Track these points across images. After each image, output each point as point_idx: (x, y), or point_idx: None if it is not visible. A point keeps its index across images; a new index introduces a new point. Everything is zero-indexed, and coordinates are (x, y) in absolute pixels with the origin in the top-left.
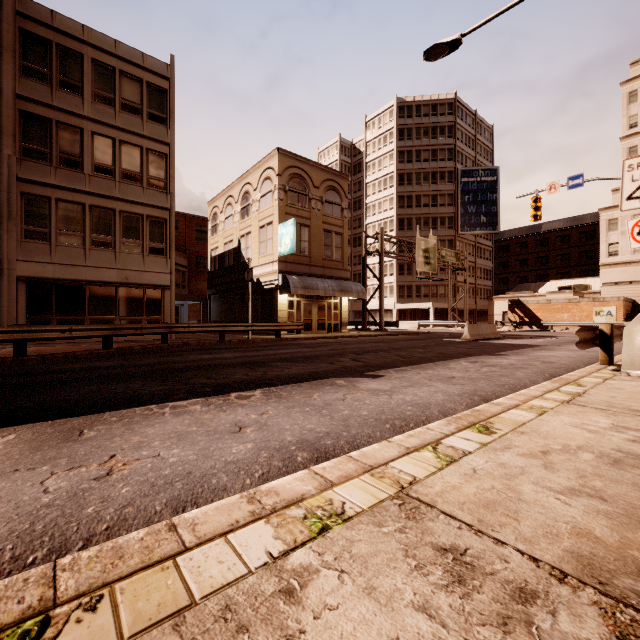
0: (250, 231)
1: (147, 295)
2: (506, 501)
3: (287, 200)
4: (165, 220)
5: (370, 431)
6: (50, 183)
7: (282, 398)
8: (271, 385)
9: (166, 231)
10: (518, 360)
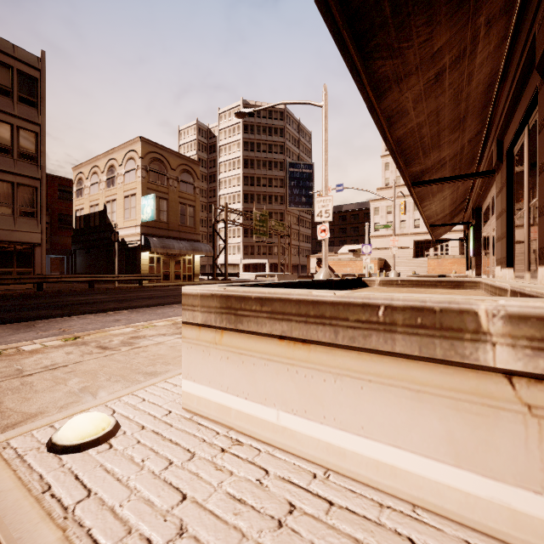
0: (115, 199)
1: (18, 251)
2: None
3: (148, 178)
4: (36, 188)
5: None
6: None
7: (140, 312)
8: (134, 308)
9: (37, 197)
10: None
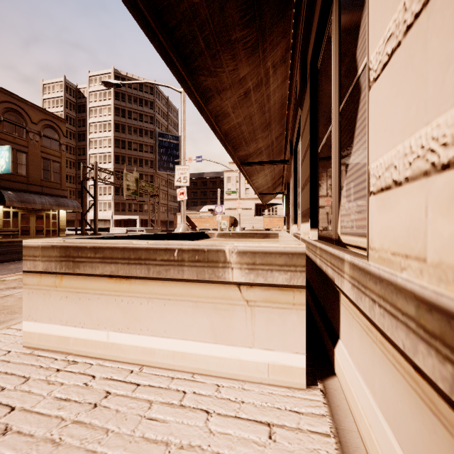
0: None
1: None
2: None
3: (2, 128)
4: None
5: None
6: None
7: None
8: None
9: None
10: None
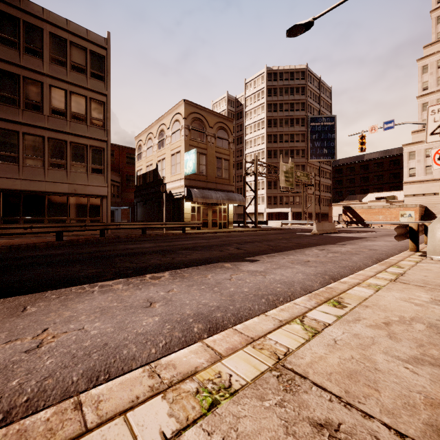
0: (164, 157)
1: (90, 202)
2: (365, 371)
3: (190, 136)
4: (103, 149)
5: (250, 305)
6: (18, 121)
7: (184, 278)
8: (177, 268)
9: (104, 157)
10: (352, 248)
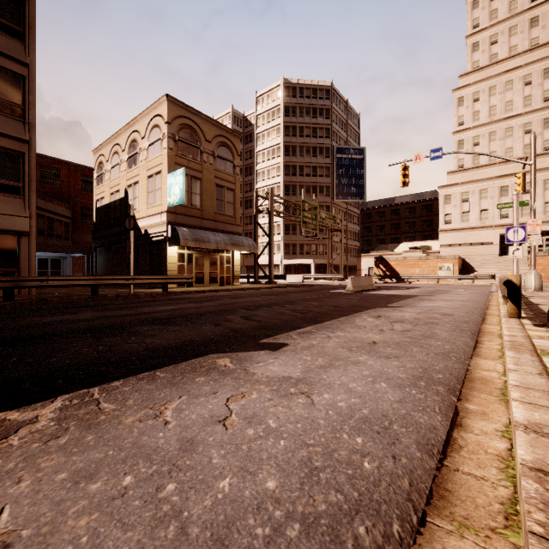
0: (138, 181)
1: None
2: None
3: (177, 150)
4: (22, 154)
5: None
6: None
7: (91, 428)
8: (99, 380)
9: (23, 167)
10: (417, 313)
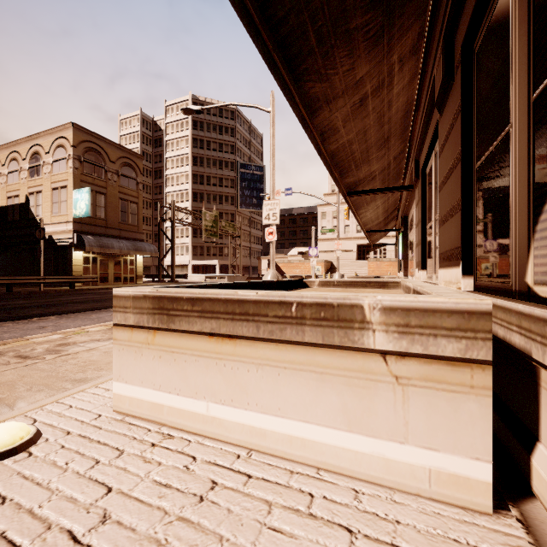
0: (41, 190)
1: None
2: None
3: (83, 169)
4: None
5: None
6: None
7: (71, 317)
8: (63, 314)
9: None
10: None
